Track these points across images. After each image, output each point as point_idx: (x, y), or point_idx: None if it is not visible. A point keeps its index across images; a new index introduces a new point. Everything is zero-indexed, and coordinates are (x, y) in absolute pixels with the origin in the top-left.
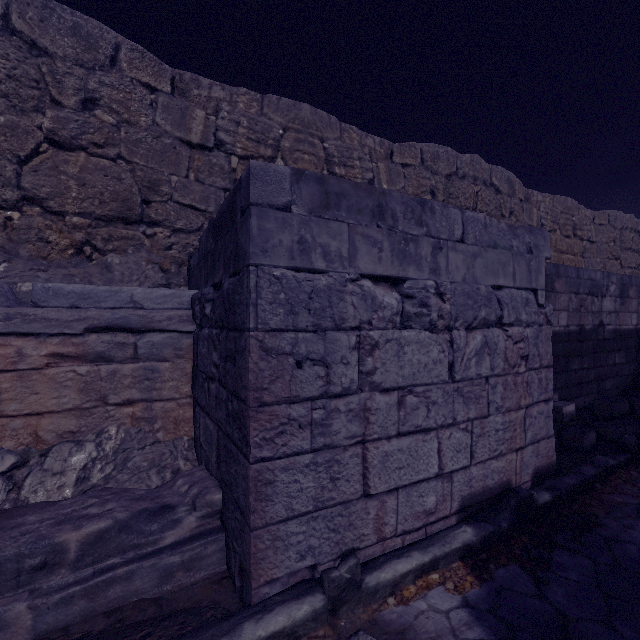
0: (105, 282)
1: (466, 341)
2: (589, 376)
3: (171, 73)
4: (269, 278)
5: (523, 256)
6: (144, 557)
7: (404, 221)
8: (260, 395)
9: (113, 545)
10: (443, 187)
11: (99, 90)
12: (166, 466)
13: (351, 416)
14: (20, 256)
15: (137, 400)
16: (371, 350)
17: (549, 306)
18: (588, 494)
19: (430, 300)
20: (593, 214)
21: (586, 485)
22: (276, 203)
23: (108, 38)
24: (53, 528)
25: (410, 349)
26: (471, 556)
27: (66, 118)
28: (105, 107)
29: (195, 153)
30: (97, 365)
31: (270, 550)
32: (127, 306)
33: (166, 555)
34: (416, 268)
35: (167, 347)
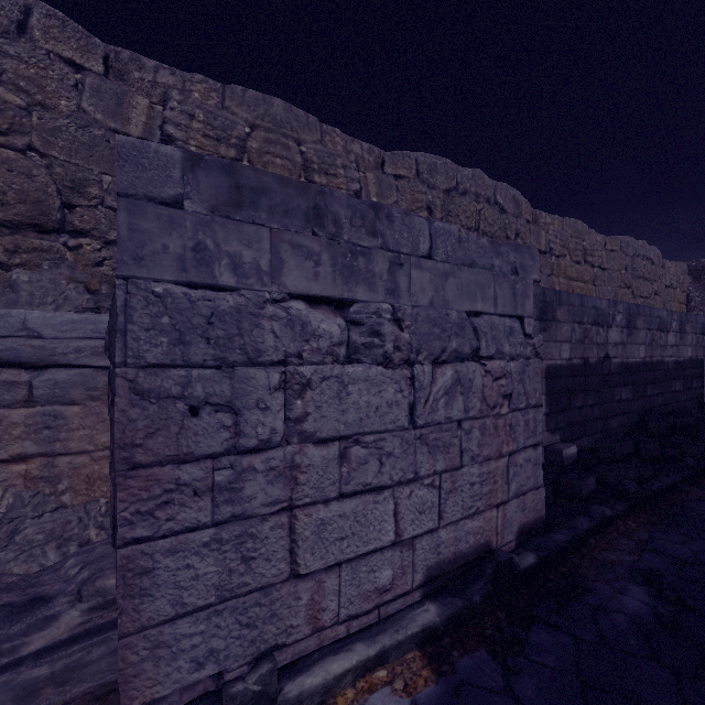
0: (6, 304)
1: (434, 378)
2: (594, 414)
3: (104, 49)
4: (147, 296)
5: (507, 278)
6: None
7: (352, 229)
8: (132, 454)
9: None
10: (441, 203)
11: None
12: (71, 538)
13: (274, 476)
14: None
15: (32, 455)
16: (302, 390)
17: (538, 336)
18: (580, 552)
19: (384, 328)
20: (604, 239)
21: (578, 541)
22: (160, 196)
23: None
24: None
25: (357, 388)
26: (432, 642)
27: None
28: (9, 84)
29: None
30: None
31: (150, 661)
32: (17, 334)
33: (27, 667)
34: (368, 288)
35: (76, 386)
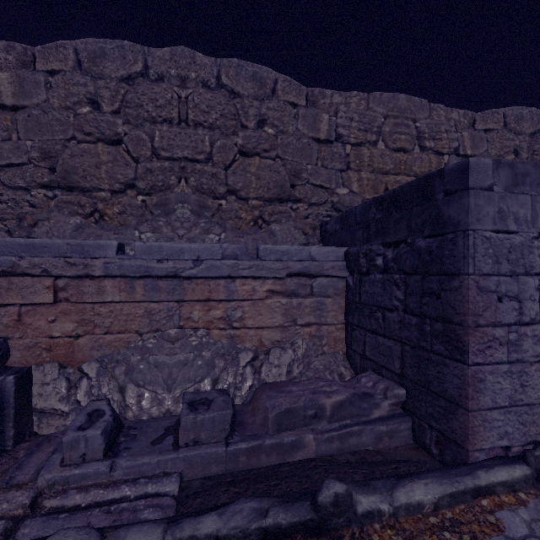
0: (273, 243)
1: None
2: None
3: (306, 91)
4: (480, 238)
5: None
6: (365, 423)
7: None
8: (475, 319)
9: (347, 412)
10: (527, 145)
11: (267, 113)
12: (333, 370)
13: (534, 340)
14: (227, 228)
15: (312, 323)
16: None
17: None
18: None
19: None
20: None
21: None
22: (483, 185)
23: (271, 77)
24: (314, 395)
25: None
26: None
27: (250, 136)
28: (270, 124)
29: (322, 146)
30: (291, 298)
31: (480, 428)
32: (307, 259)
33: (378, 424)
34: None
35: (330, 288)
